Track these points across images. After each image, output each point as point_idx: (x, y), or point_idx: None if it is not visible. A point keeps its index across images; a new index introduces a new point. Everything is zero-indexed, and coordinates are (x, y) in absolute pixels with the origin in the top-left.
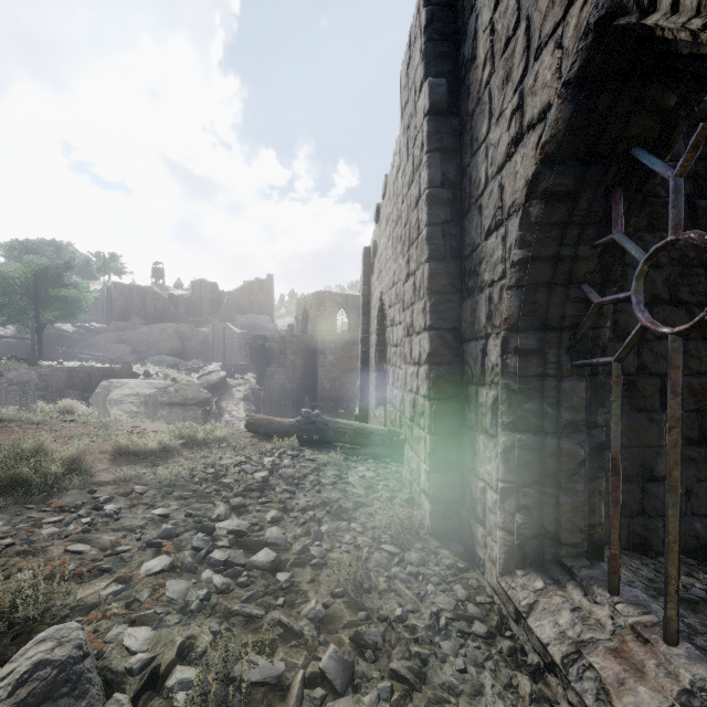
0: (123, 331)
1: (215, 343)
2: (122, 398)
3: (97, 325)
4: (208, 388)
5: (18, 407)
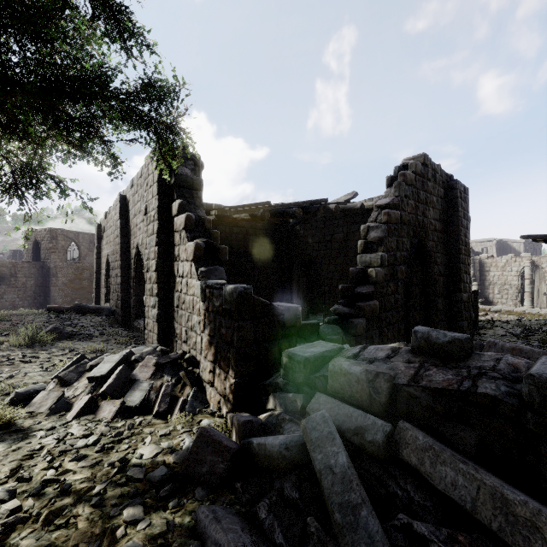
0: None
1: None
2: None
3: None
4: None
5: None
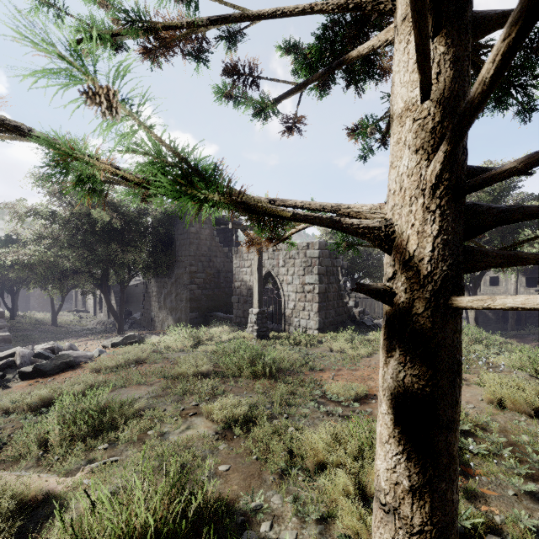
0: None
1: None
2: None
3: None
4: None
5: None
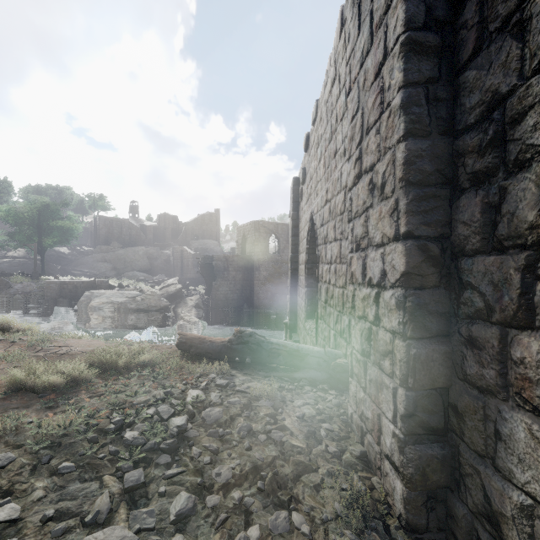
0: (105, 253)
1: (175, 261)
2: (100, 305)
3: (86, 248)
4: (167, 297)
5: (20, 312)
